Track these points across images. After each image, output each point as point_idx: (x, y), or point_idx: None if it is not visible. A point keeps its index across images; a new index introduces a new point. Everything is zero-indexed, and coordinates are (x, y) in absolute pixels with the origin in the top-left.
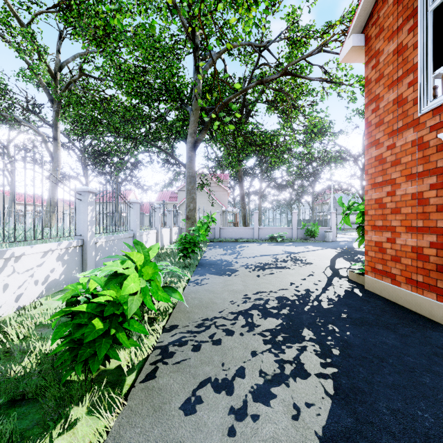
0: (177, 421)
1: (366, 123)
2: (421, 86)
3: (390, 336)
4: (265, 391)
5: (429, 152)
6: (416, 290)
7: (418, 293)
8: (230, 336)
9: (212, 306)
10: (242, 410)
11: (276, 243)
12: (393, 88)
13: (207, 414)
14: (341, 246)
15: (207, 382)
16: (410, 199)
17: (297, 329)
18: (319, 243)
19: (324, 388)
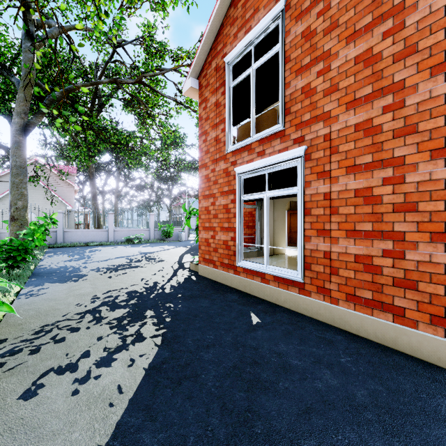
0: (16, 408)
1: (200, 149)
2: (227, 134)
3: (206, 302)
4: (108, 359)
5: (231, 179)
6: (225, 269)
7: (226, 271)
8: (76, 332)
9: (53, 313)
10: (86, 377)
11: (133, 245)
12: (214, 129)
13: (50, 392)
14: (191, 244)
15: (49, 371)
16: (223, 208)
17: (142, 312)
18: (174, 243)
19: (155, 343)
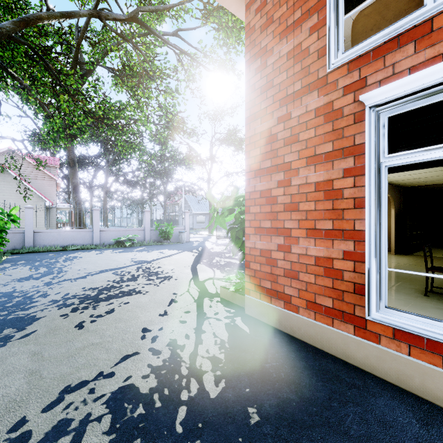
0: None
1: (248, 87)
2: (330, 30)
3: None
4: None
5: (343, 124)
6: (322, 319)
7: (325, 324)
8: None
9: None
10: None
11: (124, 249)
12: (287, 36)
13: None
14: (196, 247)
15: None
16: (314, 191)
17: None
18: (174, 246)
19: None
